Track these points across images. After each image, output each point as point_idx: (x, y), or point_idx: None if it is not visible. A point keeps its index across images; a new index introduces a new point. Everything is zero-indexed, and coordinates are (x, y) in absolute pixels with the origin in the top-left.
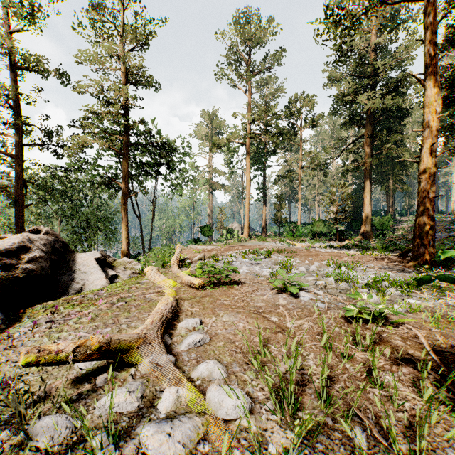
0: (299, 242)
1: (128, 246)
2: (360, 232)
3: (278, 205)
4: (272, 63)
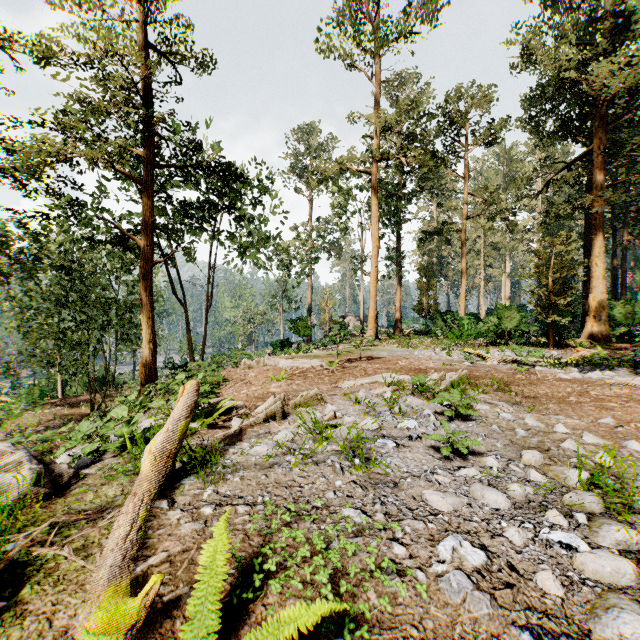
0: (488, 352)
1: (153, 356)
2: (585, 329)
3: (423, 283)
4: (421, 22)
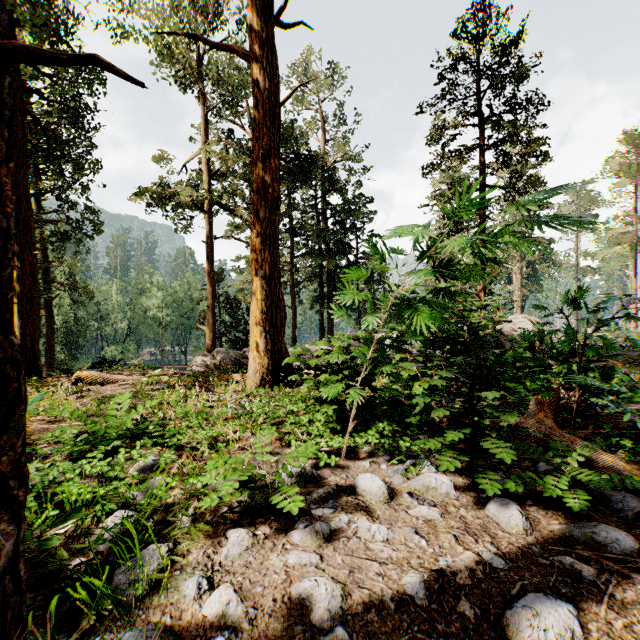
0: None
1: None
2: None
3: None
4: None
